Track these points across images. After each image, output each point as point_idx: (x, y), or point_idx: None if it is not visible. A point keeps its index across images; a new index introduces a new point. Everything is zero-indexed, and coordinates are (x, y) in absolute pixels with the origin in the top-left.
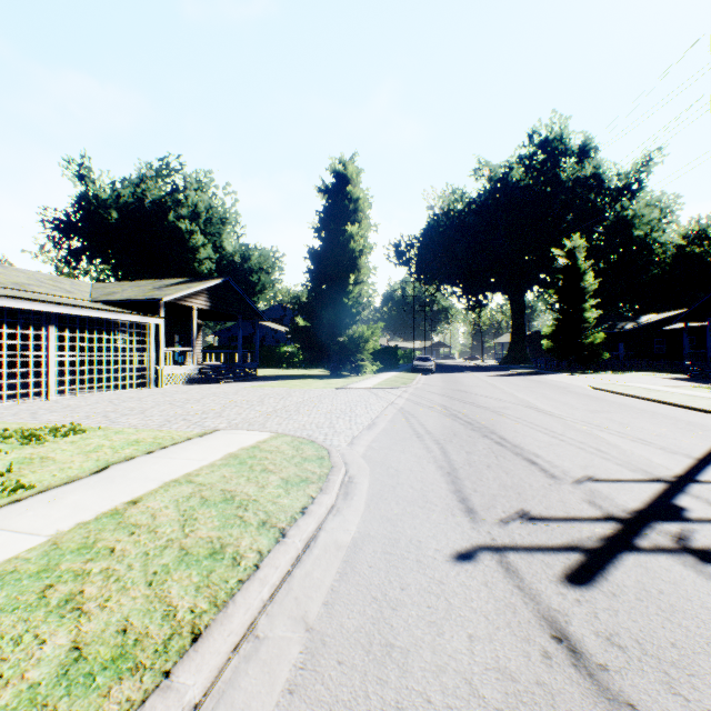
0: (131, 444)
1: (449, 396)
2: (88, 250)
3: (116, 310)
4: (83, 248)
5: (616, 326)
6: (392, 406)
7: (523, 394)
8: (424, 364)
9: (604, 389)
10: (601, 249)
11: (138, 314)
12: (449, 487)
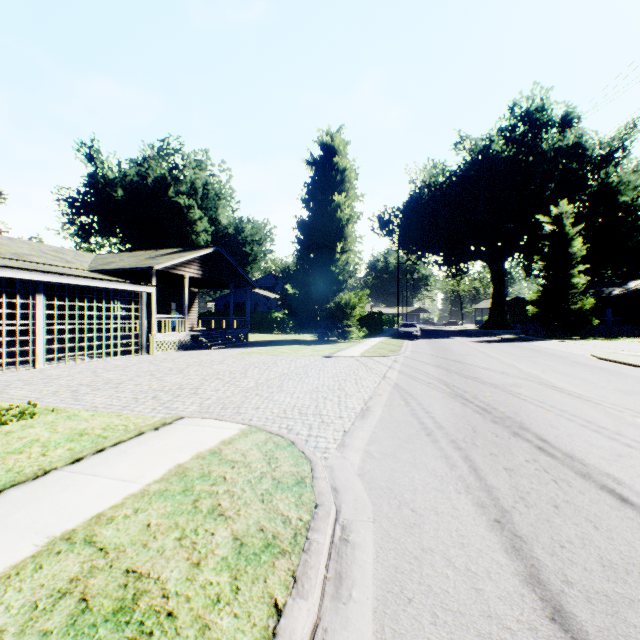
0: (71, 439)
1: (444, 367)
2: (97, 225)
3: (105, 278)
4: (93, 223)
5: (602, 291)
6: (385, 381)
7: (526, 366)
8: (410, 330)
9: (615, 360)
10: (583, 216)
11: (129, 283)
12: (514, 564)
